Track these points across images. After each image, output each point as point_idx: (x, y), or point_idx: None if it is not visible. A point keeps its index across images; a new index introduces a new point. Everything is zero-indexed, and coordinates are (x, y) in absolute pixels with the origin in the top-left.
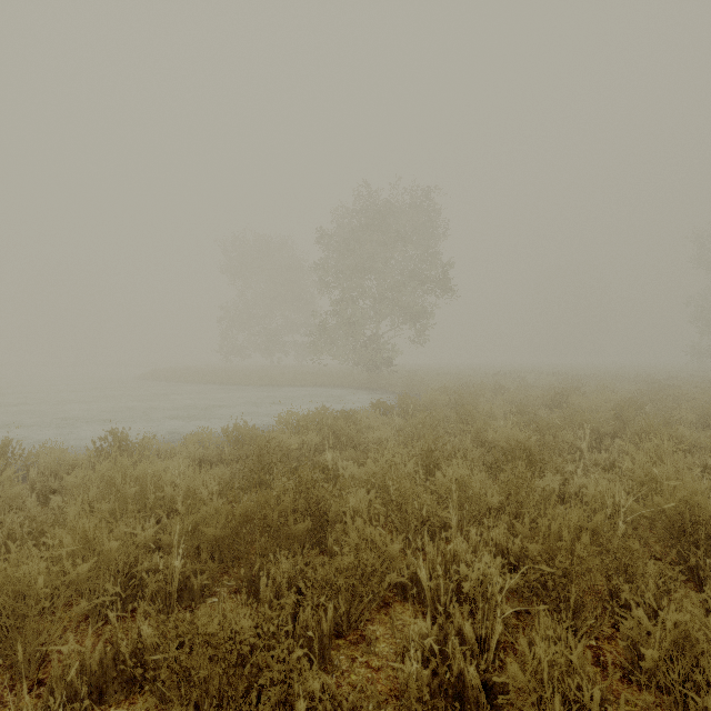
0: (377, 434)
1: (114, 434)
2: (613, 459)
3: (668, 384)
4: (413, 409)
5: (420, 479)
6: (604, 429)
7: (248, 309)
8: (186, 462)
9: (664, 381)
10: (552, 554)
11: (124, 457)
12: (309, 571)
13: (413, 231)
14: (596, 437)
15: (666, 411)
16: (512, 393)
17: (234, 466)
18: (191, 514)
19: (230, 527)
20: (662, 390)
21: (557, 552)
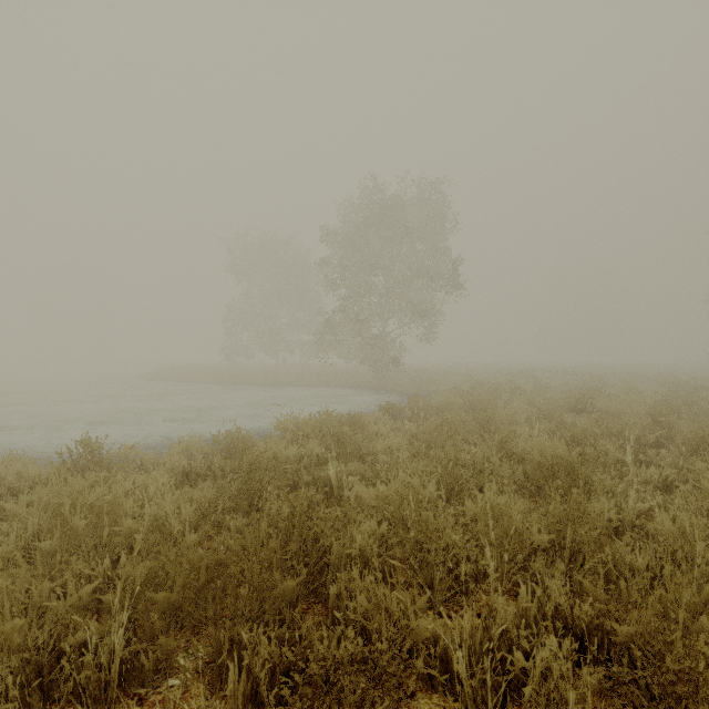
0: (386, 443)
1: (86, 444)
2: (666, 475)
3: (697, 385)
4: (425, 412)
5: (442, 503)
6: (646, 437)
7: (253, 307)
8: (164, 478)
9: (690, 381)
10: (648, 639)
11: (77, 478)
12: (298, 663)
13: (422, 226)
14: (638, 447)
15: (706, 416)
16: (531, 395)
17: (220, 483)
18: (146, 563)
19: (192, 587)
20: (693, 391)
21: (655, 636)
